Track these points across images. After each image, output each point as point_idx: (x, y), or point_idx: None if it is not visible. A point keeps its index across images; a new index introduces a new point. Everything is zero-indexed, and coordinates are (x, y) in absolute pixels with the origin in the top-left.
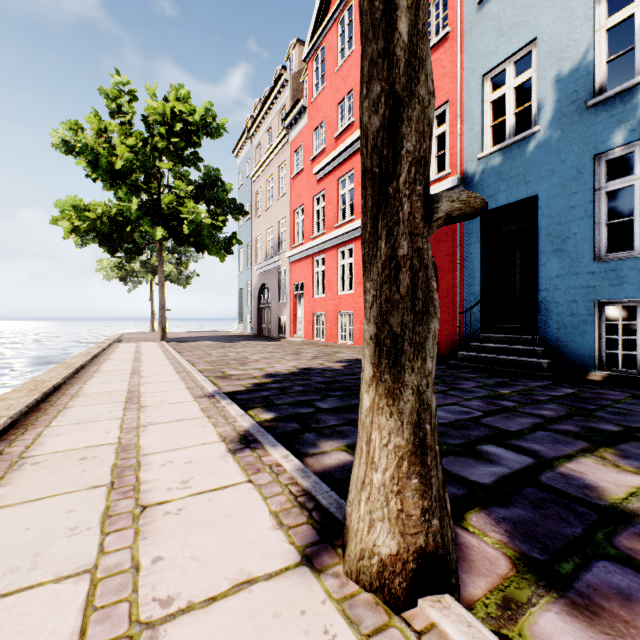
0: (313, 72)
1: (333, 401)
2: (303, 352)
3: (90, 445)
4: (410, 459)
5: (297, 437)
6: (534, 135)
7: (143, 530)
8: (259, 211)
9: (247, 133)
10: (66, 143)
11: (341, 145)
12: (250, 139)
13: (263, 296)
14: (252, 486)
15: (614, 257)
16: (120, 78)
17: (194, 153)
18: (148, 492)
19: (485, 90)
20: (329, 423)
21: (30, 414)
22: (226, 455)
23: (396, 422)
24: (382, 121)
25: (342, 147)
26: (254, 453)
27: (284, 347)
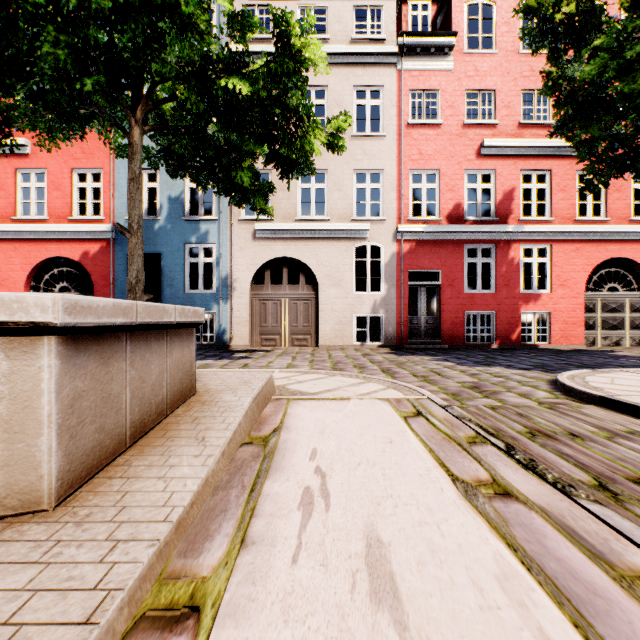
0: None
1: None
2: None
3: None
4: None
5: None
6: (159, 221)
7: None
8: None
9: None
10: None
11: None
12: None
13: None
14: None
15: (192, 292)
16: None
17: None
18: None
19: None
20: None
21: None
22: None
23: None
24: (136, 282)
25: None
26: None
27: None
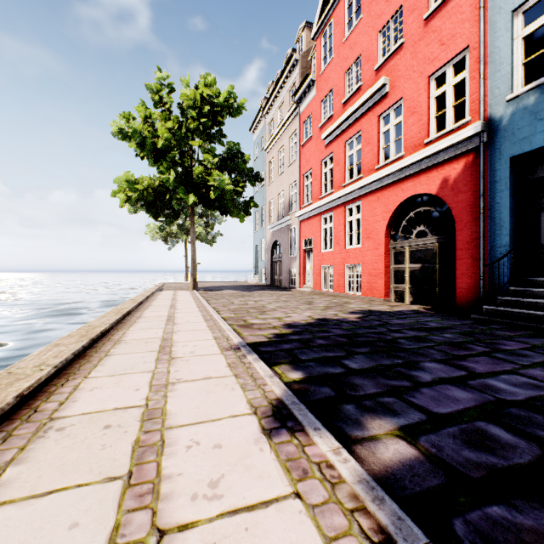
0: (321, 47)
1: (361, 360)
2: (314, 302)
3: (118, 406)
4: None
5: (335, 409)
6: None
7: None
8: (272, 178)
9: (262, 112)
10: (122, 131)
11: (349, 109)
12: (264, 117)
13: (275, 251)
14: (302, 507)
15: None
16: (161, 74)
17: (219, 131)
18: (168, 499)
19: (515, 26)
20: (367, 390)
21: (76, 361)
22: (260, 438)
23: None
24: None
25: (350, 111)
26: (293, 438)
27: (296, 297)
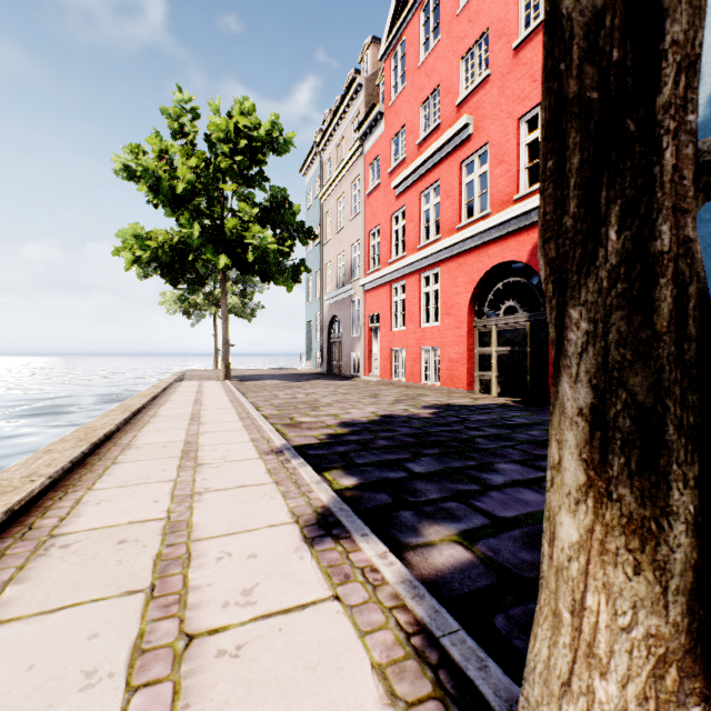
0: (391, 71)
1: (428, 462)
2: (381, 394)
3: (133, 520)
4: (682, 664)
5: (390, 516)
6: None
7: (185, 687)
8: (329, 234)
9: (316, 148)
10: (128, 168)
11: (425, 152)
12: (319, 155)
13: (334, 329)
14: (340, 608)
15: None
16: (182, 95)
17: (259, 172)
18: (197, 608)
19: None
20: (429, 496)
21: (74, 471)
22: (301, 547)
23: (650, 586)
24: None
25: (426, 154)
26: (338, 545)
27: (359, 388)
